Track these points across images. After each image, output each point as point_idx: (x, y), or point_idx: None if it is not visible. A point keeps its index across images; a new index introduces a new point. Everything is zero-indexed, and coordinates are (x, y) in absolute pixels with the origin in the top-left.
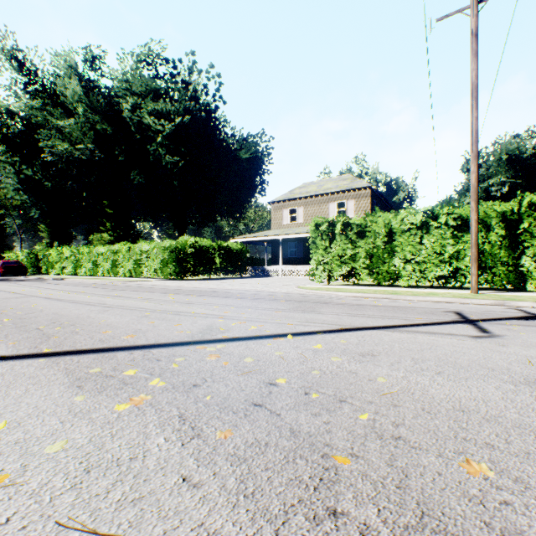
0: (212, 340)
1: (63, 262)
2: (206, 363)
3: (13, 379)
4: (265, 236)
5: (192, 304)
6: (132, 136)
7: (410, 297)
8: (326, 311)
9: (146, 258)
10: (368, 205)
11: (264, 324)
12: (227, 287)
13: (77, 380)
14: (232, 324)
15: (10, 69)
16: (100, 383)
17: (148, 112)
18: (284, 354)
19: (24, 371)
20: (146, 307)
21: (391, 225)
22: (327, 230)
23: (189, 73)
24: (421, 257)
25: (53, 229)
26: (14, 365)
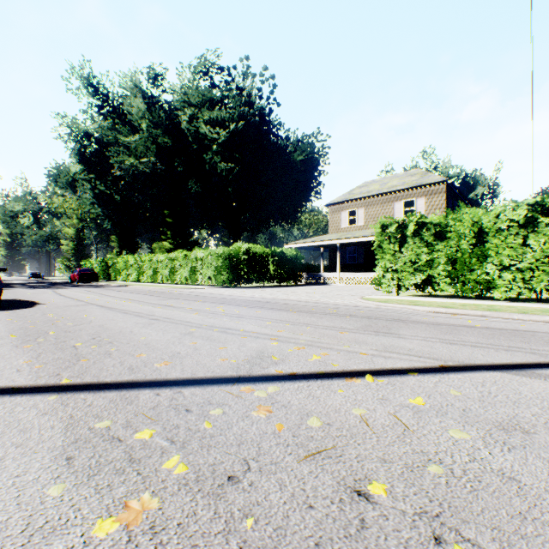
0: (262, 376)
1: (128, 269)
2: (251, 423)
3: (1, 433)
4: (322, 241)
5: (242, 318)
6: (190, 146)
7: (518, 316)
8: (406, 333)
9: (200, 265)
10: (443, 202)
11: (328, 352)
12: (281, 297)
13: (72, 444)
14: (287, 350)
15: (87, 95)
16: (98, 453)
17: (204, 122)
18: (367, 414)
19: (22, 417)
20: (193, 321)
21: (481, 224)
22: (397, 232)
23: (243, 78)
24: (526, 263)
25: (122, 238)
26: (18, 404)
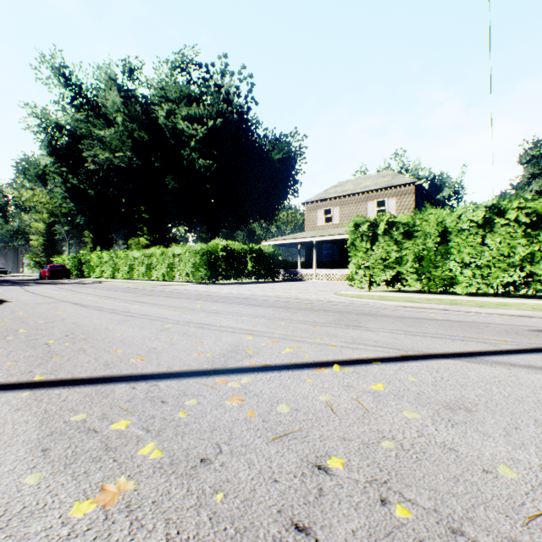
0: (236, 369)
1: (103, 266)
2: (224, 411)
3: None
4: (299, 238)
5: (219, 314)
6: (167, 142)
7: (476, 309)
8: (374, 326)
9: (178, 262)
10: (412, 203)
11: (301, 345)
12: (258, 293)
13: (48, 436)
14: (262, 344)
15: (58, 85)
16: (74, 444)
17: (182, 118)
18: (332, 400)
19: None
20: (170, 317)
21: (445, 224)
22: (368, 231)
23: (222, 76)
24: (484, 260)
25: (96, 234)
26: None
